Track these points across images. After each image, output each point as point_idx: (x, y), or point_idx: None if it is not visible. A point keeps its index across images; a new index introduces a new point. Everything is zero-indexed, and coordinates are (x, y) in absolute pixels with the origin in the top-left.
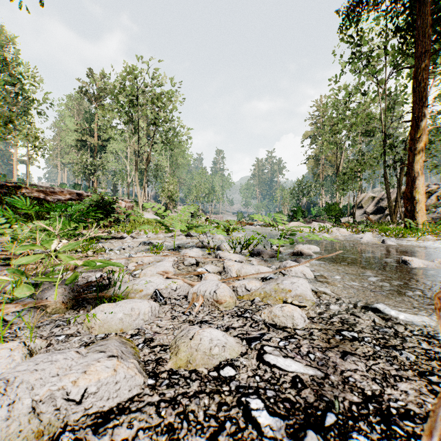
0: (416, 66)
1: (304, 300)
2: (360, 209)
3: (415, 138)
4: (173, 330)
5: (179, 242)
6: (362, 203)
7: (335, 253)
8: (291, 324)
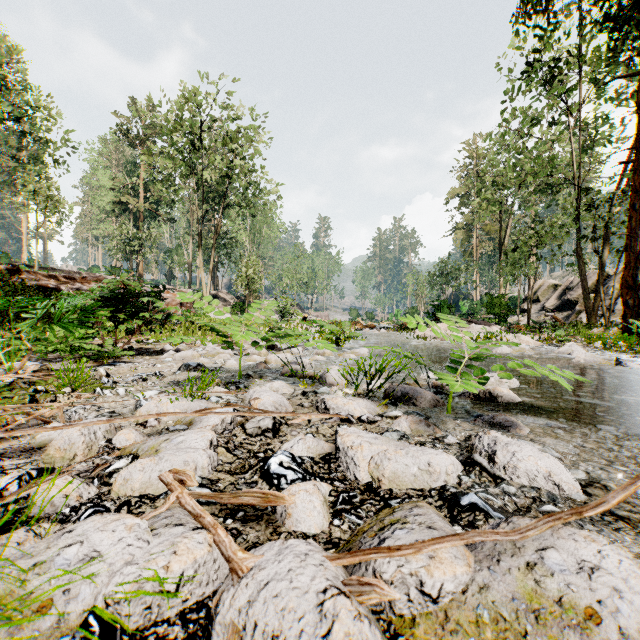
0: None
1: None
2: (534, 303)
3: None
4: None
5: (254, 361)
6: (539, 295)
7: None
8: None
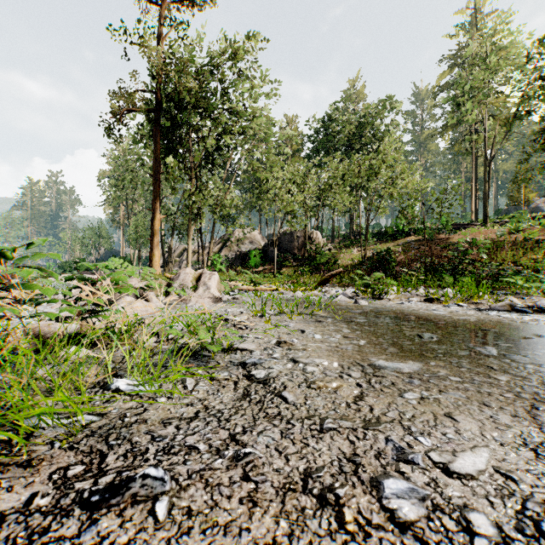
0: (154, 177)
1: None
2: None
3: (153, 221)
4: None
5: None
6: None
7: None
8: None
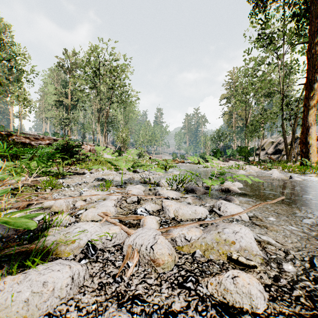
0: (309, 42)
1: (251, 255)
2: (262, 150)
3: (308, 96)
4: (95, 316)
5: (127, 177)
6: (264, 146)
7: (277, 199)
8: (248, 306)
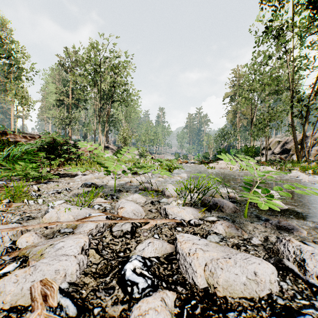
0: None
1: None
2: (268, 150)
3: None
4: None
5: (124, 181)
6: (270, 146)
7: None
8: None
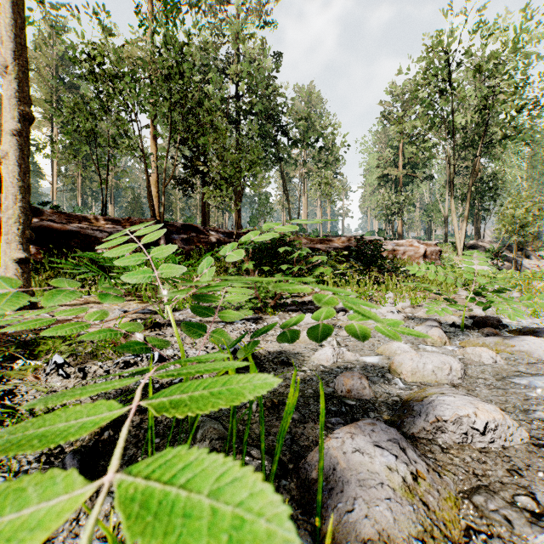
0: None
1: None
2: None
3: None
4: None
5: (384, 356)
6: None
7: None
8: None
